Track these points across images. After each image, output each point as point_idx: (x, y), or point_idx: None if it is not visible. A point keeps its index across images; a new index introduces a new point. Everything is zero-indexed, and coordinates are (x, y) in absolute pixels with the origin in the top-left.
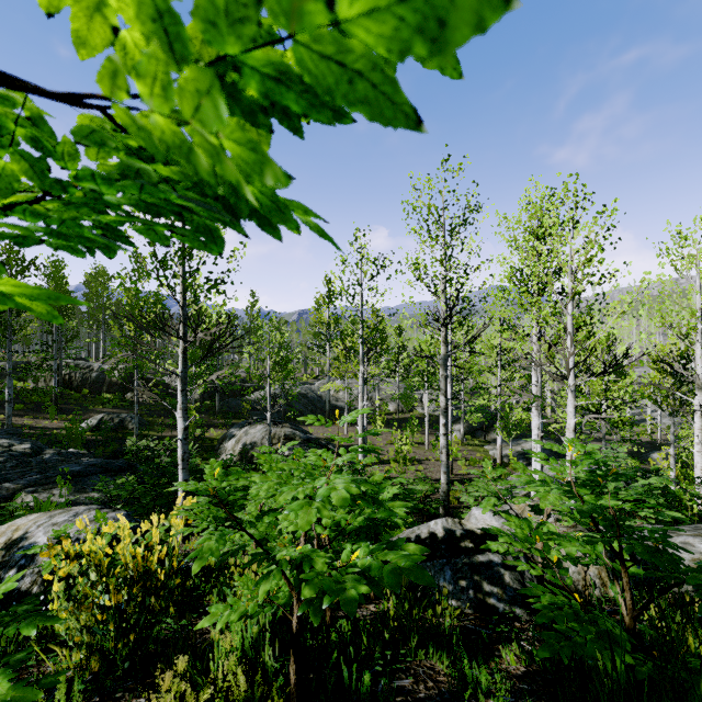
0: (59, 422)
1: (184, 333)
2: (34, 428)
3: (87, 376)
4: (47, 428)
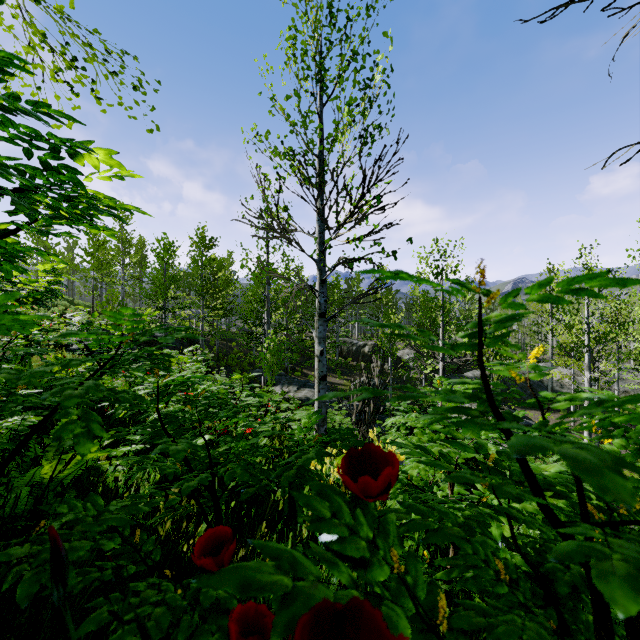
0: (340, 380)
1: (443, 357)
2: (328, 382)
3: (350, 349)
4: (335, 383)
